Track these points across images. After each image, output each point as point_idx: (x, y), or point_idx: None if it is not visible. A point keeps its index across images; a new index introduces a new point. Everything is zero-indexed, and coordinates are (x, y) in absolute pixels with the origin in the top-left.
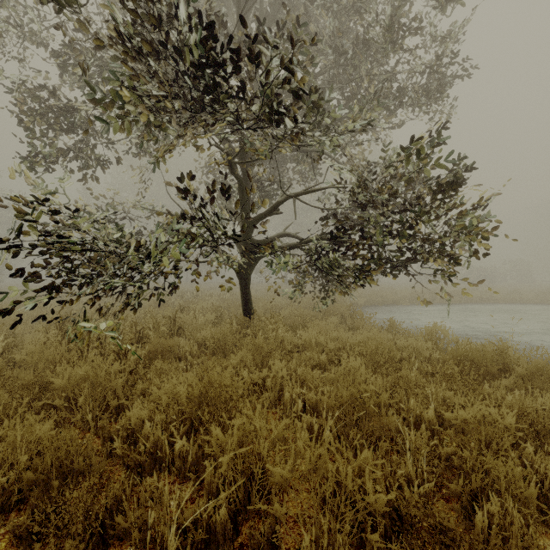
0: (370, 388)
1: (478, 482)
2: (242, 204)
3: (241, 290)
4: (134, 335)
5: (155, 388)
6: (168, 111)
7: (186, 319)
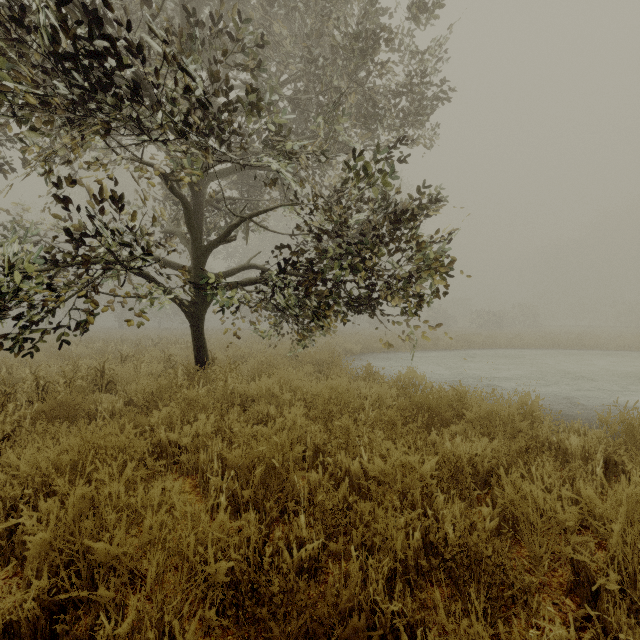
0: (308, 443)
1: (359, 538)
2: (190, 228)
3: (193, 334)
4: (35, 392)
5: (12, 455)
6: (38, 98)
7: (122, 370)
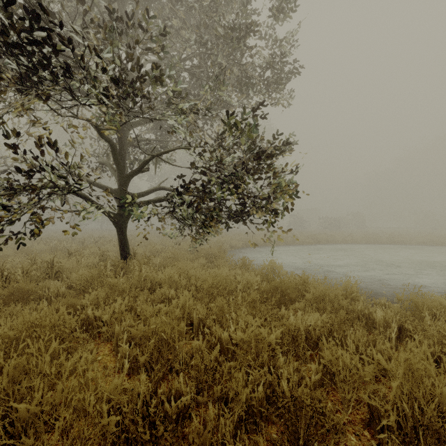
0: (194, 317)
1: (218, 392)
2: (116, 162)
3: (119, 237)
4: (0, 280)
5: None
6: None
7: (67, 263)
